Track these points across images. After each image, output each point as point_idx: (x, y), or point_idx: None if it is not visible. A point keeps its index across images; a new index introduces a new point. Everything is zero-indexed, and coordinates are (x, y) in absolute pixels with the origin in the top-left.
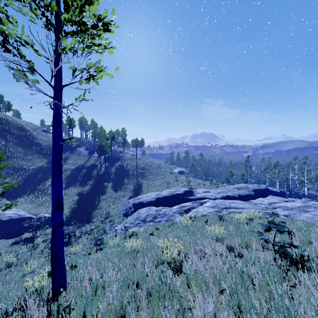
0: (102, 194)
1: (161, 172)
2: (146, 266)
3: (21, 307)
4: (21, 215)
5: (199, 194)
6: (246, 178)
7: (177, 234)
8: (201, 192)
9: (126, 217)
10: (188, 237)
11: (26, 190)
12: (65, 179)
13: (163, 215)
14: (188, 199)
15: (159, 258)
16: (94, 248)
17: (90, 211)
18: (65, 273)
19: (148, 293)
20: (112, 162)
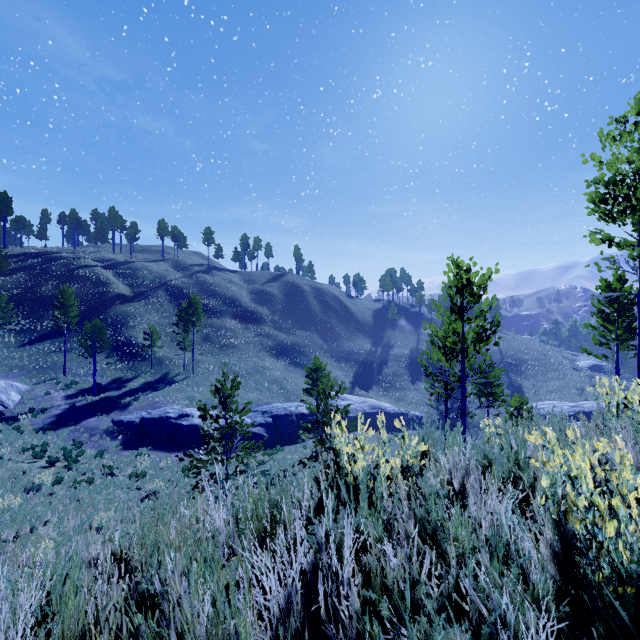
0: None
1: (551, 365)
2: None
3: None
4: (400, 410)
5: None
6: None
7: None
8: None
9: None
10: None
11: (370, 381)
12: (406, 369)
13: None
14: None
15: None
16: None
17: None
18: None
19: None
20: None
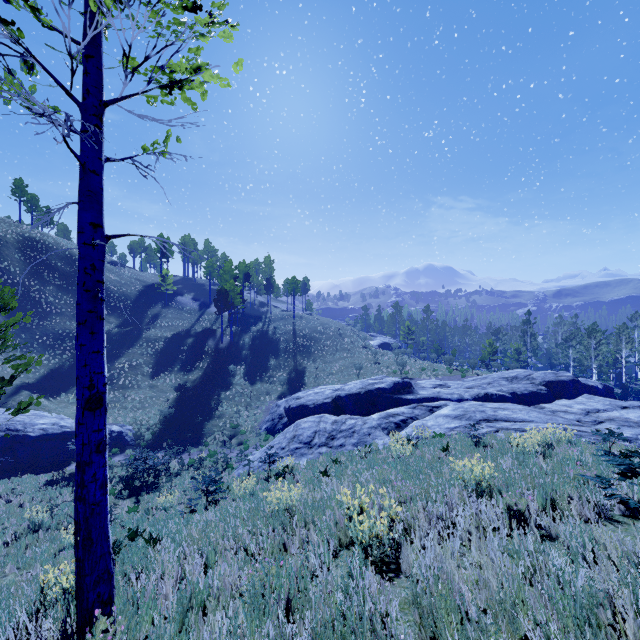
0: (225, 388)
1: (343, 344)
2: (311, 553)
3: (27, 632)
4: (65, 428)
5: (426, 389)
6: (525, 359)
7: (382, 475)
8: (430, 386)
9: (273, 435)
10: (406, 482)
11: None
12: (153, 357)
13: (349, 432)
14: (402, 400)
15: (342, 531)
16: (202, 499)
17: (200, 422)
18: (110, 568)
19: (315, 637)
20: (244, 324)
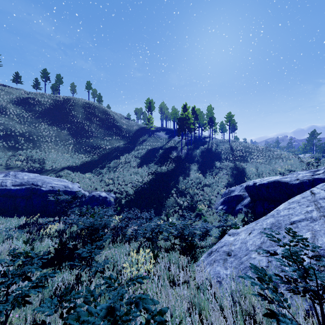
0: (183, 178)
1: (275, 155)
2: None
3: None
4: (67, 188)
5: None
6: None
7: None
8: None
9: (232, 216)
10: None
11: (97, 167)
12: (139, 158)
13: None
14: None
15: None
16: None
17: (163, 198)
18: None
19: None
20: (195, 145)
